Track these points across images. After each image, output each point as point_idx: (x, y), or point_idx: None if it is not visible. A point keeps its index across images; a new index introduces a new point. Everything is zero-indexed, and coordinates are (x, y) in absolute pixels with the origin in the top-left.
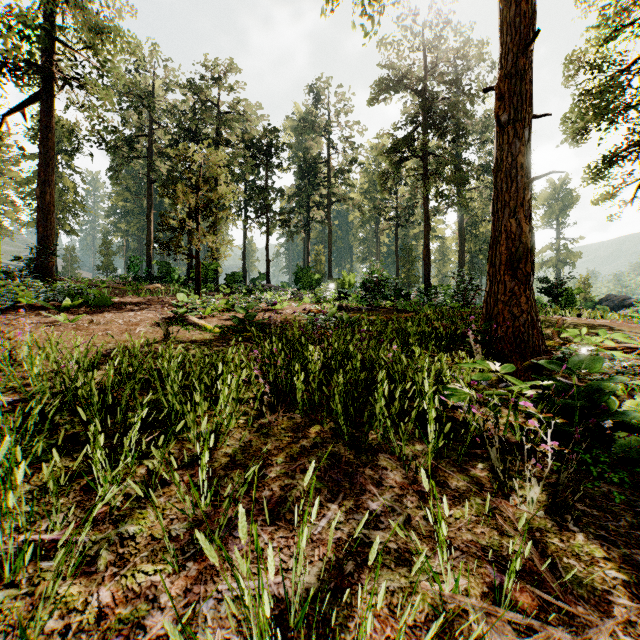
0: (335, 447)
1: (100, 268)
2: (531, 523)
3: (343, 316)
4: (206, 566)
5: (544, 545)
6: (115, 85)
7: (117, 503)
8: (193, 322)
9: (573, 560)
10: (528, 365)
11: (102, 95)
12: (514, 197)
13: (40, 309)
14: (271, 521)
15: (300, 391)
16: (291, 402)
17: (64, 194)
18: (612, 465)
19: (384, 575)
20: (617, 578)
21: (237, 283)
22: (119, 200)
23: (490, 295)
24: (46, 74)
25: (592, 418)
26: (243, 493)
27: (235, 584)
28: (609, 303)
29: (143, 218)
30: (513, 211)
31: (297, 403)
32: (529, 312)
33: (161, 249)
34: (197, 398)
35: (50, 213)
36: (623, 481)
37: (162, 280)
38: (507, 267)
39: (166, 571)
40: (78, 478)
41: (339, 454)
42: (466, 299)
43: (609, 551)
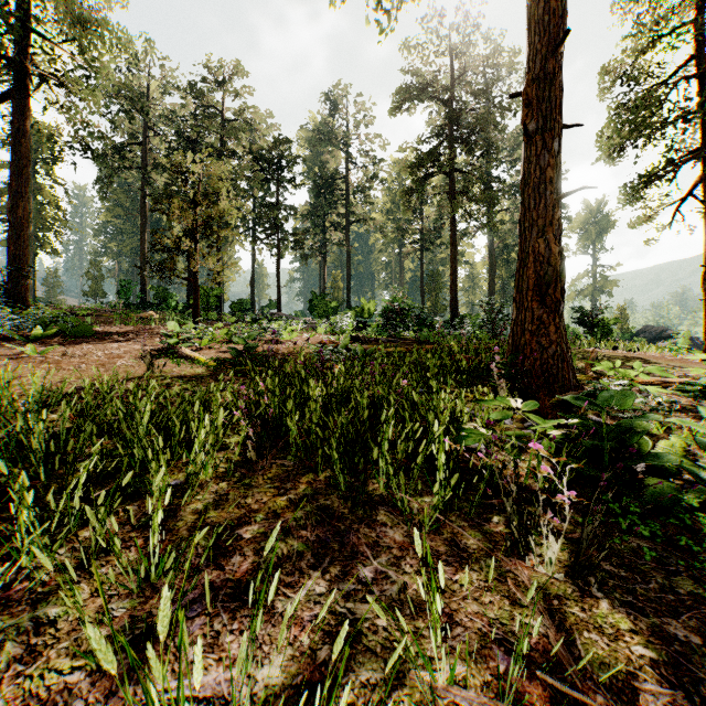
0: (328, 500)
1: (87, 294)
2: (549, 589)
3: (357, 348)
4: (142, 658)
5: (562, 616)
6: (101, 84)
7: (44, 577)
8: (185, 354)
9: (595, 634)
10: (556, 402)
11: (85, 95)
12: (543, 215)
13: (6, 339)
14: (236, 595)
15: (294, 433)
16: (284, 446)
17: (44, 209)
18: (644, 515)
19: (366, 662)
20: (645, 656)
21: (244, 311)
22: (109, 217)
23: (517, 324)
24: (19, 69)
25: (620, 463)
26: (208, 559)
27: (174, 682)
28: (647, 335)
29: (137, 237)
30: (541, 230)
31: (289, 448)
32: (559, 343)
33: (153, 272)
34: (160, 444)
35: (24, 229)
36: (656, 534)
37: (158, 307)
38: (535, 293)
39: (88, 667)
40: (2, 545)
41: (332, 508)
42: (496, 330)
43: (637, 621)
